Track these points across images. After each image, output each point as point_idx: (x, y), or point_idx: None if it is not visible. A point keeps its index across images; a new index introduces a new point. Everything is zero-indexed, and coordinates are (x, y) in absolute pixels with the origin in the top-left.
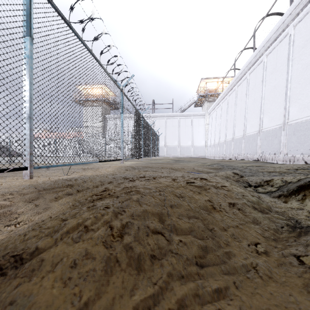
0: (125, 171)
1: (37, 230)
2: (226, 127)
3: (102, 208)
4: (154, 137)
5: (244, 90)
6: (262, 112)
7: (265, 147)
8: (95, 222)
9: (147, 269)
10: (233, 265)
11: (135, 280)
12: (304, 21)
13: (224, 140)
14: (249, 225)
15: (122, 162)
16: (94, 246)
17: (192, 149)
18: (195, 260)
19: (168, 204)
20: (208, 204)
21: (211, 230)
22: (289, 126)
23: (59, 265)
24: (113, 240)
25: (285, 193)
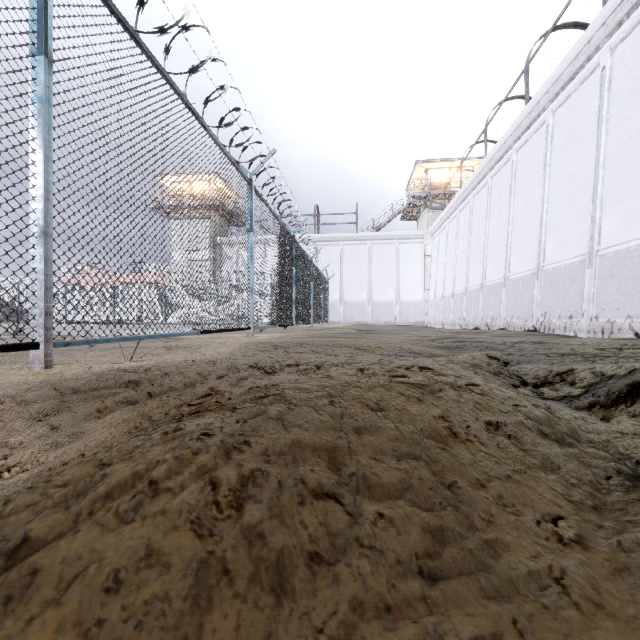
0: (256, 352)
1: (36, 491)
2: (468, 262)
3: (195, 436)
4: (318, 283)
5: (505, 185)
6: (544, 229)
7: (550, 303)
8: (176, 471)
9: (301, 589)
10: (508, 575)
11: (269, 623)
12: (634, 37)
13: (463, 289)
14: (534, 474)
15: (251, 335)
16: (169, 532)
17: (396, 308)
18: (417, 564)
19: (351, 425)
20: (440, 425)
21: (450, 488)
22: (602, 259)
23: (76, 586)
24: (217, 516)
25: (603, 401)
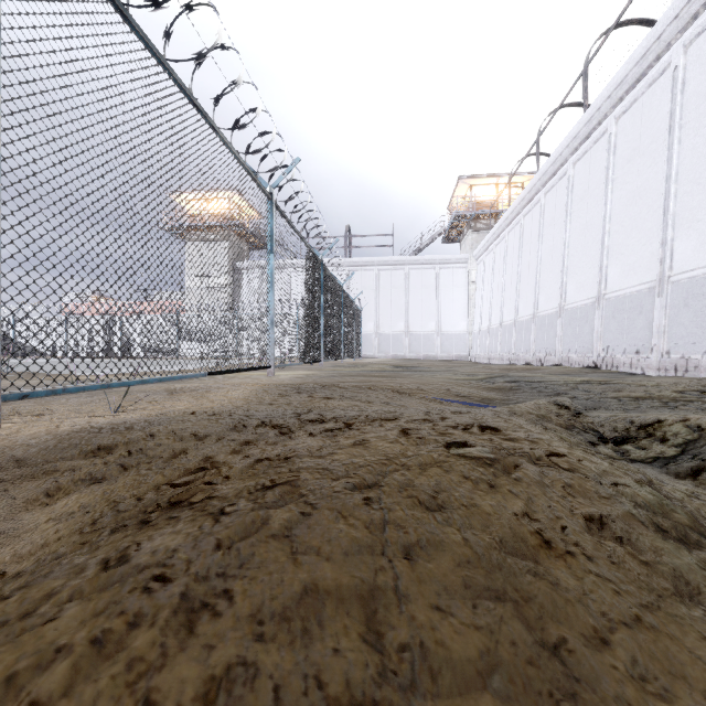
0: (275, 397)
1: None
2: (518, 289)
3: (141, 584)
4: (349, 313)
5: (561, 203)
6: (606, 252)
7: (613, 336)
8: (87, 672)
9: None
10: None
11: None
12: None
13: (512, 320)
14: (672, 609)
15: (272, 375)
16: None
17: (437, 340)
18: None
19: (397, 543)
20: (526, 529)
21: (557, 651)
22: (675, 286)
23: None
24: None
25: None
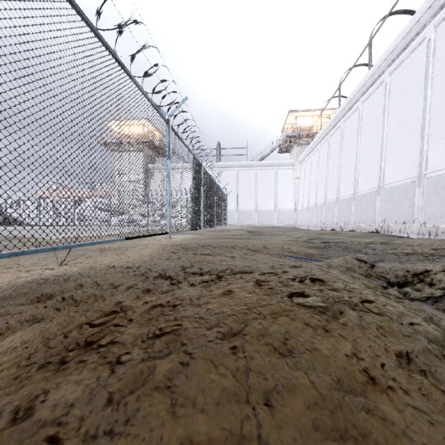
0: (170, 254)
1: None
2: (326, 182)
3: None
4: (219, 197)
5: (354, 127)
6: (384, 159)
7: (388, 212)
8: None
9: None
10: None
11: None
12: None
13: (323, 202)
14: None
15: (169, 238)
16: None
17: (275, 214)
18: None
19: (259, 389)
20: (356, 368)
21: None
22: (429, 180)
23: None
24: None
25: None
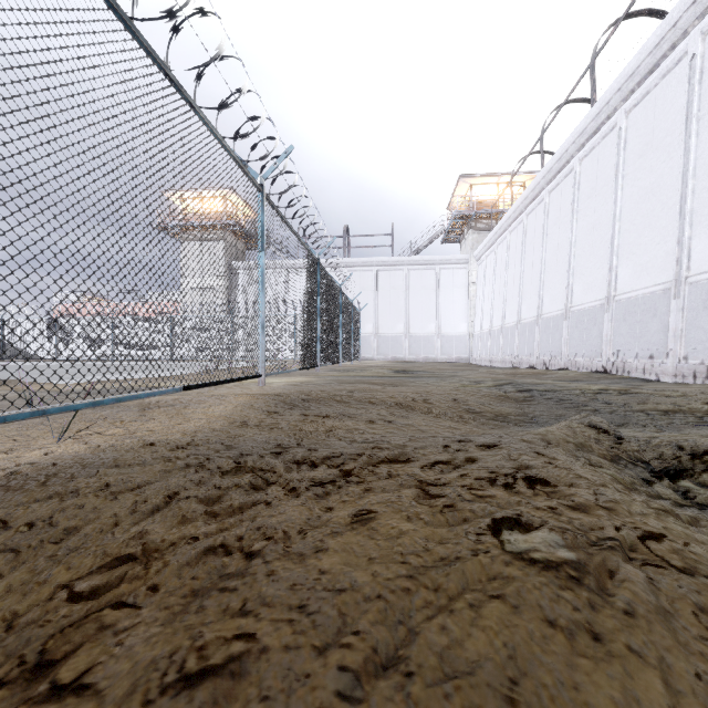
0: (261, 415)
1: None
2: (521, 291)
3: None
4: (348, 315)
5: (566, 201)
6: (616, 252)
7: (624, 340)
8: None
9: None
10: None
11: None
12: None
13: (514, 322)
14: None
15: (262, 384)
16: None
17: (437, 342)
18: None
19: None
20: None
21: None
22: (693, 288)
23: None
24: None
25: None
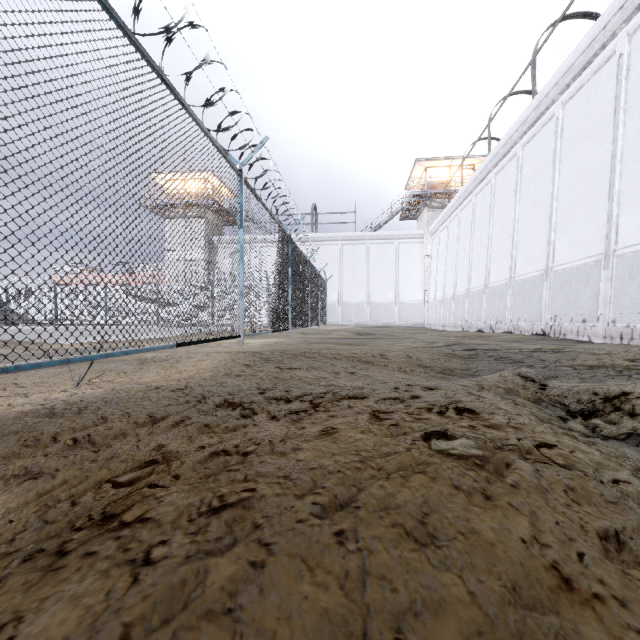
0: (243, 368)
1: None
2: (470, 262)
3: None
4: (315, 284)
5: (510, 183)
6: (554, 228)
7: (560, 306)
8: None
9: None
10: None
11: None
12: None
13: (465, 290)
14: None
15: (241, 343)
16: None
17: (395, 309)
18: None
19: (383, 611)
20: (539, 563)
21: None
22: (620, 259)
23: None
24: None
25: None
